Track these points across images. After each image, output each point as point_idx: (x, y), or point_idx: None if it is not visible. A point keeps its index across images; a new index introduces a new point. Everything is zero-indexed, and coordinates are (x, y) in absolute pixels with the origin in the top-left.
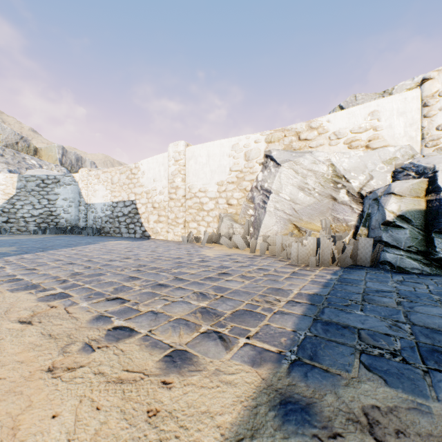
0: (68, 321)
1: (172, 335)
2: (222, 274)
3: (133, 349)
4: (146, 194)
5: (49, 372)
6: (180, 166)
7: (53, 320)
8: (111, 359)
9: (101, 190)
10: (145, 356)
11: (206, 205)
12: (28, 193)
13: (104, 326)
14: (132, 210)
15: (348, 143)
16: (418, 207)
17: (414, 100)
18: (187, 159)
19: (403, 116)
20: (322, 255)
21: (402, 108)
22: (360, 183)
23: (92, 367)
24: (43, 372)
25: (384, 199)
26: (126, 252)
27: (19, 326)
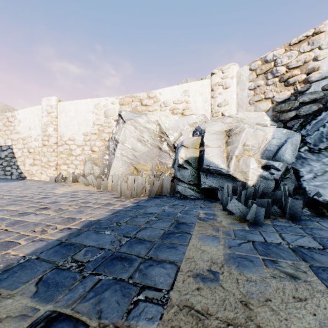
0: None
1: None
2: (41, 209)
3: None
4: (22, 140)
5: None
6: (52, 118)
7: None
8: None
9: None
10: None
11: (75, 151)
12: None
13: None
14: (8, 155)
15: (172, 110)
16: (196, 155)
17: (207, 86)
18: (59, 113)
19: (202, 95)
20: (137, 189)
21: (201, 90)
22: (174, 138)
23: None
24: None
25: (179, 149)
26: None
27: None
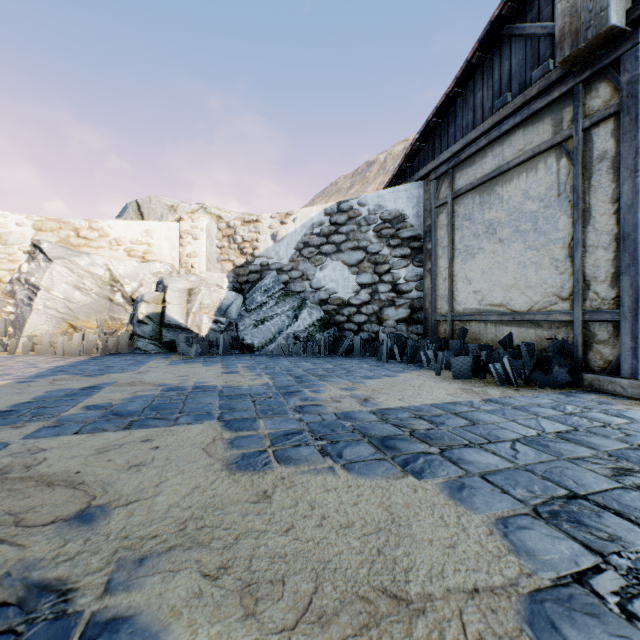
0: None
1: None
2: None
3: None
4: None
5: None
6: None
7: None
8: None
9: None
10: None
11: None
12: None
13: None
14: None
15: (128, 251)
16: (158, 311)
17: (176, 231)
18: None
19: (169, 240)
20: (87, 347)
21: (168, 234)
22: (133, 289)
23: None
24: None
25: (140, 304)
26: None
27: None
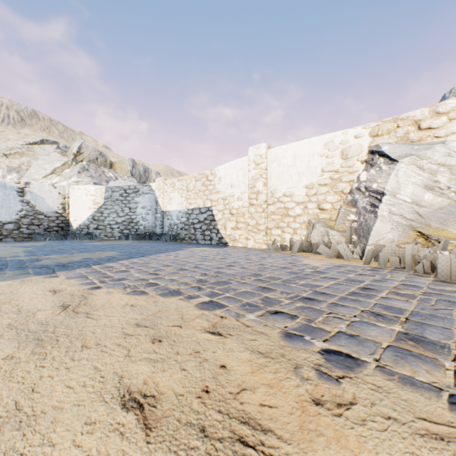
0: (258, 336)
1: (415, 370)
2: (365, 289)
3: (389, 386)
4: (222, 200)
5: (319, 406)
6: (262, 170)
7: (240, 333)
8: (378, 397)
9: (177, 198)
10: (421, 399)
11: (292, 210)
12: (113, 202)
13: (308, 347)
14: (208, 217)
15: None
16: None
17: None
18: (269, 162)
19: None
20: None
21: None
22: None
23: (366, 406)
24: (312, 405)
25: None
26: (222, 259)
27: (214, 337)
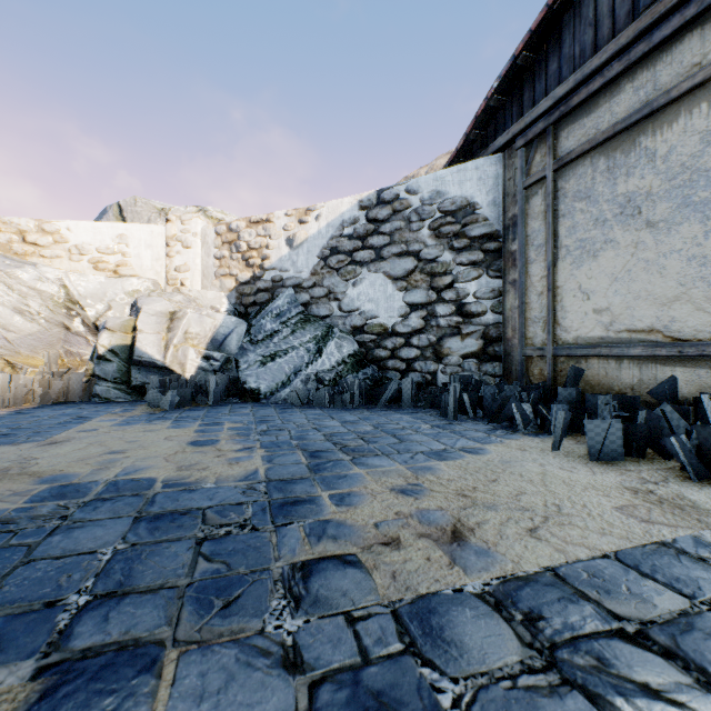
0: None
1: None
2: None
3: None
4: None
5: None
6: None
7: None
8: None
9: None
10: None
11: None
12: None
13: None
14: None
15: (94, 263)
16: (127, 342)
17: (161, 236)
18: None
19: (151, 249)
20: (17, 394)
21: (150, 240)
22: (98, 313)
23: None
24: None
25: (100, 334)
26: None
27: None
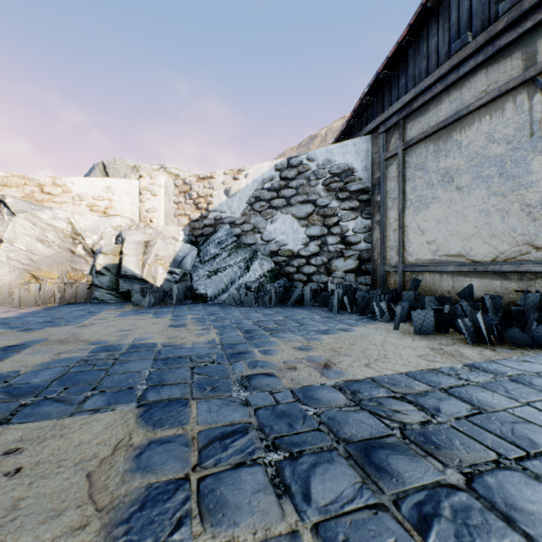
0: None
1: None
2: None
3: None
4: None
5: None
6: None
7: None
8: None
9: None
10: None
11: None
12: None
13: None
14: None
15: (90, 206)
16: (116, 262)
17: (136, 187)
18: None
19: (129, 196)
20: (44, 297)
21: (128, 190)
22: (94, 241)
23: None
24: None
25: (98, 256)
26: None
27: None
